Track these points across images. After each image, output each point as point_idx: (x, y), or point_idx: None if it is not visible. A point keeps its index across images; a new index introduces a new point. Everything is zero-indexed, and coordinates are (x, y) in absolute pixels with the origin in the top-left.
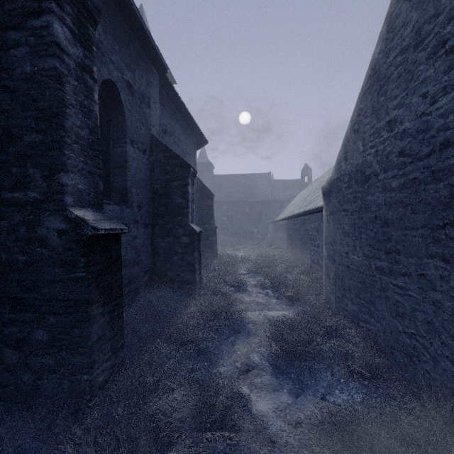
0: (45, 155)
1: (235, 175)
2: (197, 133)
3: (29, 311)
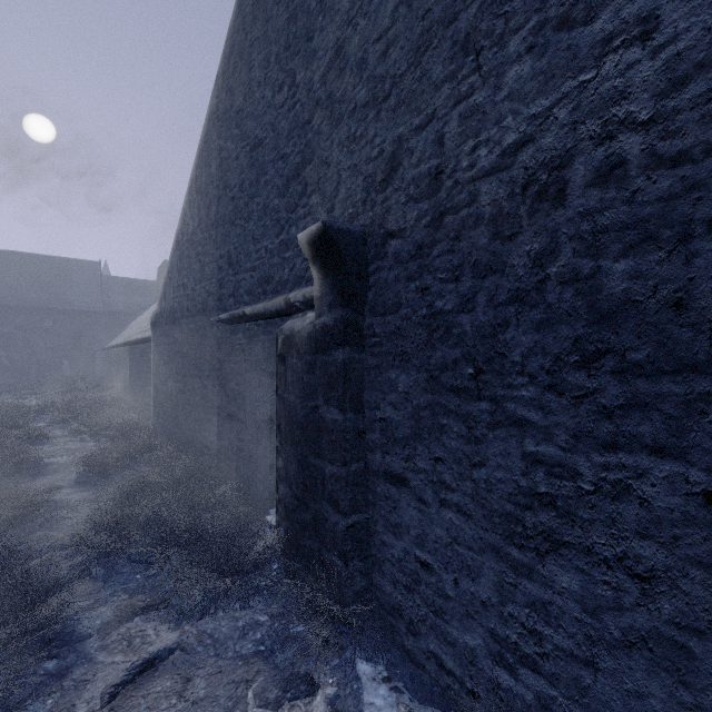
0: None
1: (15, 253)
2: None
3: None
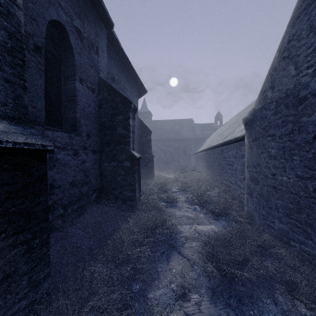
0: None
1: (167, 120)
2: (139, 84)
3: None
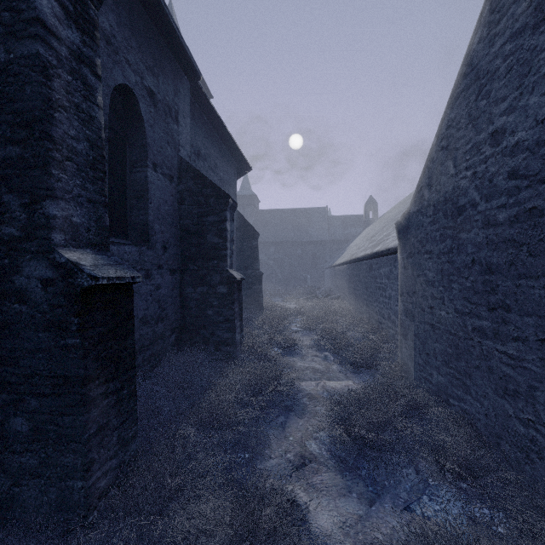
0: (25, 176)
1: (284, 210)
2: (238, 158)
3: (3, 391)
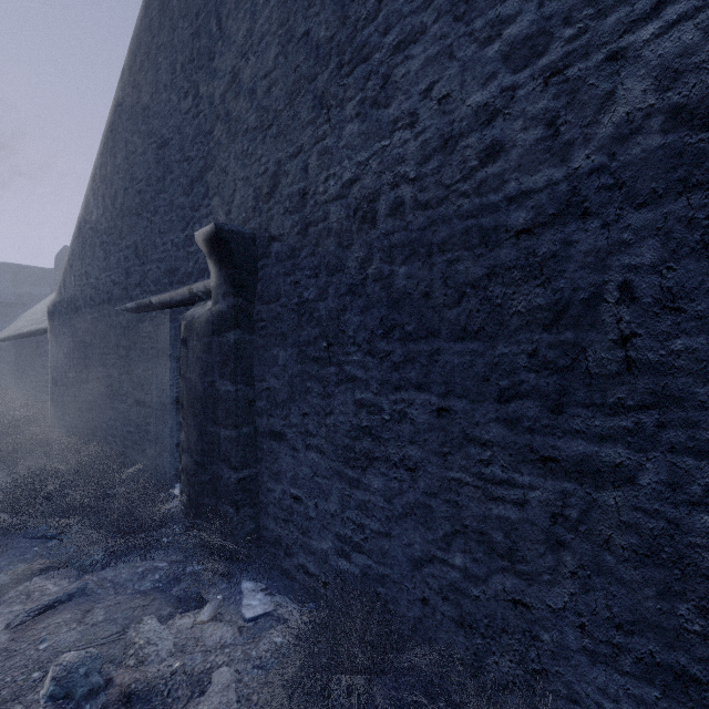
0: None
1: None
2: None
3: None
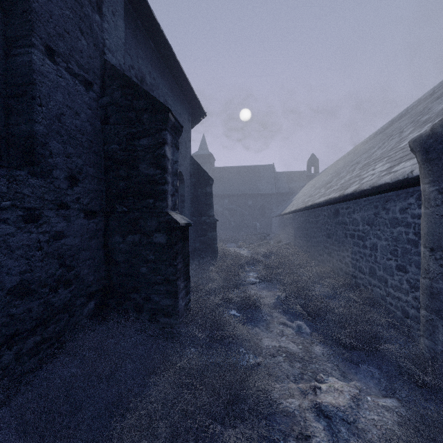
0: None
1: (236, 167)
2: (192, 101)
3: None
